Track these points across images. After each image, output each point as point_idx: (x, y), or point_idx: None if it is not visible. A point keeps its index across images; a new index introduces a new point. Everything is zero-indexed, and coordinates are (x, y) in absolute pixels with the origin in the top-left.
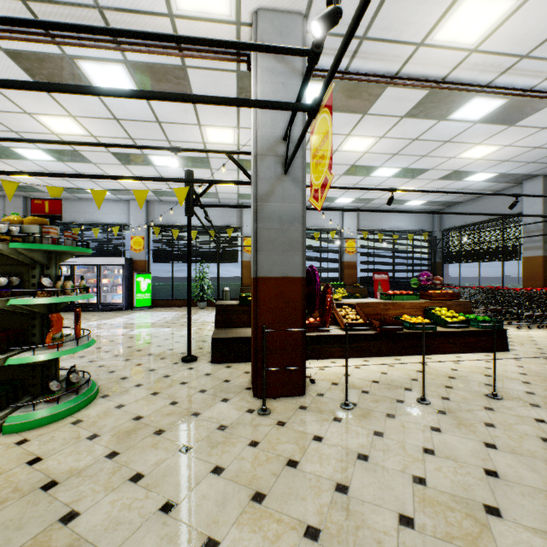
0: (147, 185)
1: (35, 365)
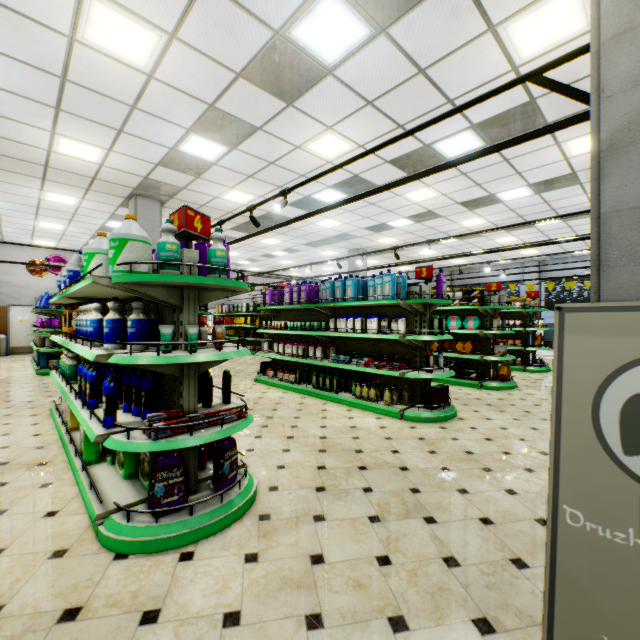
0: (544, 252)
1: (527, 354)
